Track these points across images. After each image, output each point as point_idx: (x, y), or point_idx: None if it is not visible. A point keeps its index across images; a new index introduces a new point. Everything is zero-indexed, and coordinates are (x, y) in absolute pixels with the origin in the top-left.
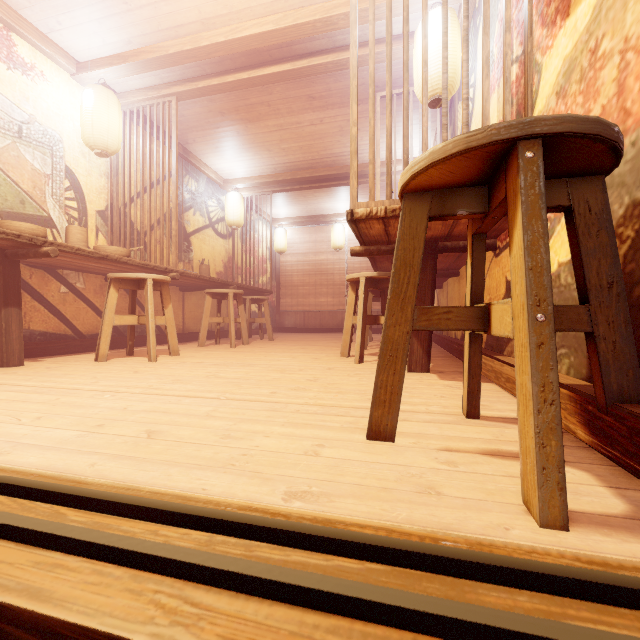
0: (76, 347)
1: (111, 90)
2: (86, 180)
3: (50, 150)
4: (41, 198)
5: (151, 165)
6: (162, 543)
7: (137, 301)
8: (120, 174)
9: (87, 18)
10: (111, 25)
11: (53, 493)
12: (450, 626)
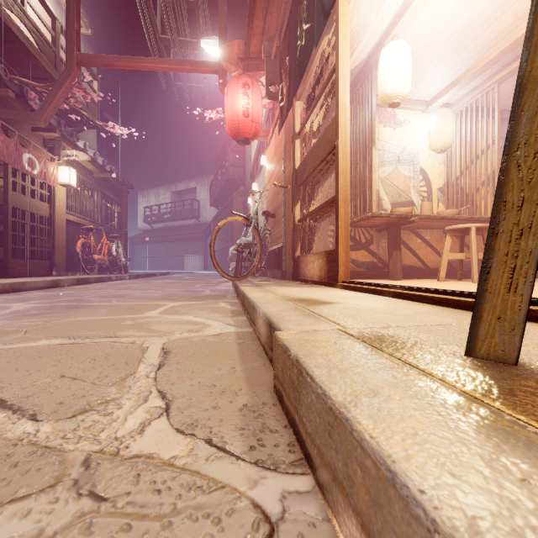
0: (425, 275)
1: (447, 108)
2: (431, 171)
3: (412, 162)
4: (407, 191)
5: (477, 141)
6: (459, 292)
7: (466, 245)
8: (453, 158)
9: (432, 76)
10: (447, 69)
11: (429, 289)
12: (536, 303)
